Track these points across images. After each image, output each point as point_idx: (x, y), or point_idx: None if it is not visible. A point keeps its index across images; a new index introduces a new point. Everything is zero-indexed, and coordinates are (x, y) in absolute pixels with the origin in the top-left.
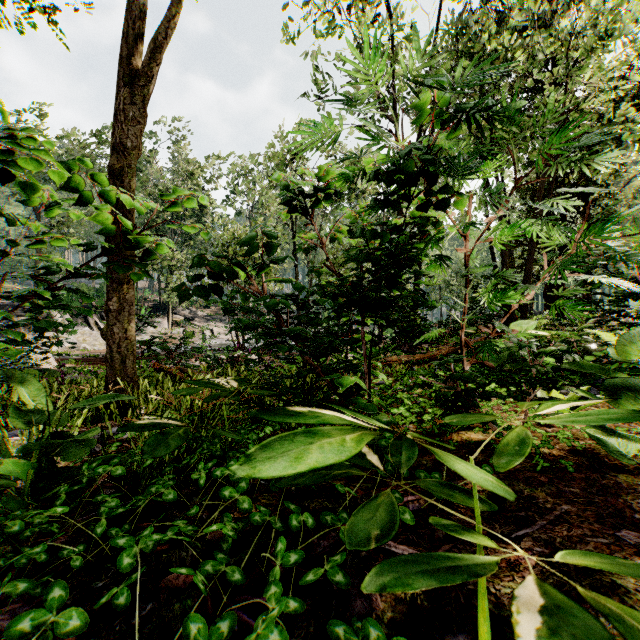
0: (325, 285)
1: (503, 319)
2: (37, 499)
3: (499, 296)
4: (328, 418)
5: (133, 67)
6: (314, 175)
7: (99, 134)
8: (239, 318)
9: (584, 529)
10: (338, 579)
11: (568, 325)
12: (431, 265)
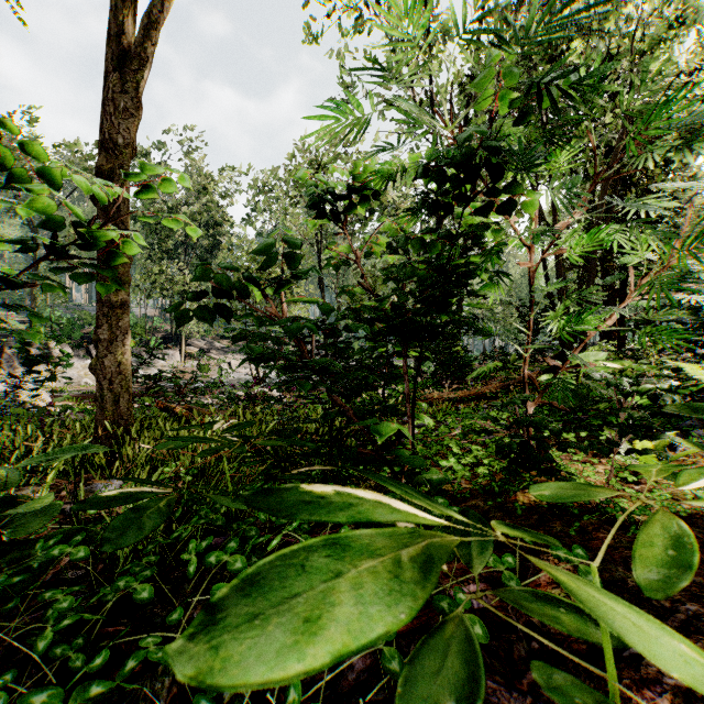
0: (357, 308)
1: (577, 350)
2: None
3: (574, 321)
4: (369, 510)
5: (128, 51)
6: (344, 172)
7: None
8: (247, 348)
9: None
10: None
11: (636, 357)
12: (486, 284)
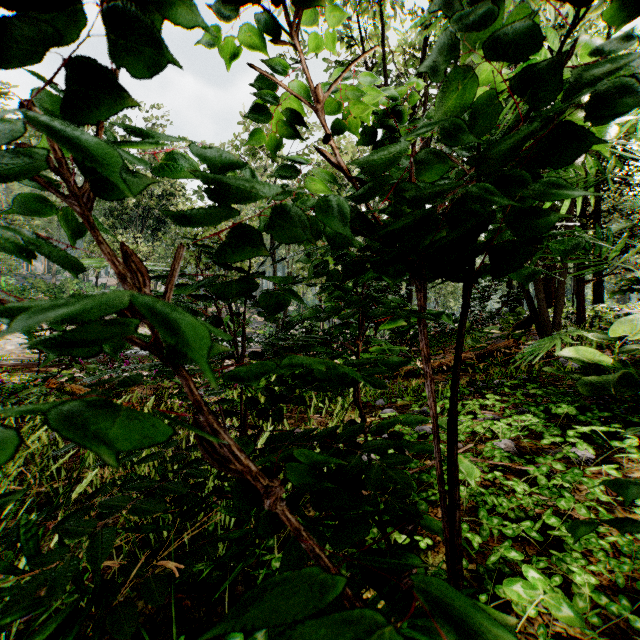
0: None
1: None
2: None
3: None
4: None
5: None
6: None
7: None
8: None
9: None
10: None
11: None
12: None
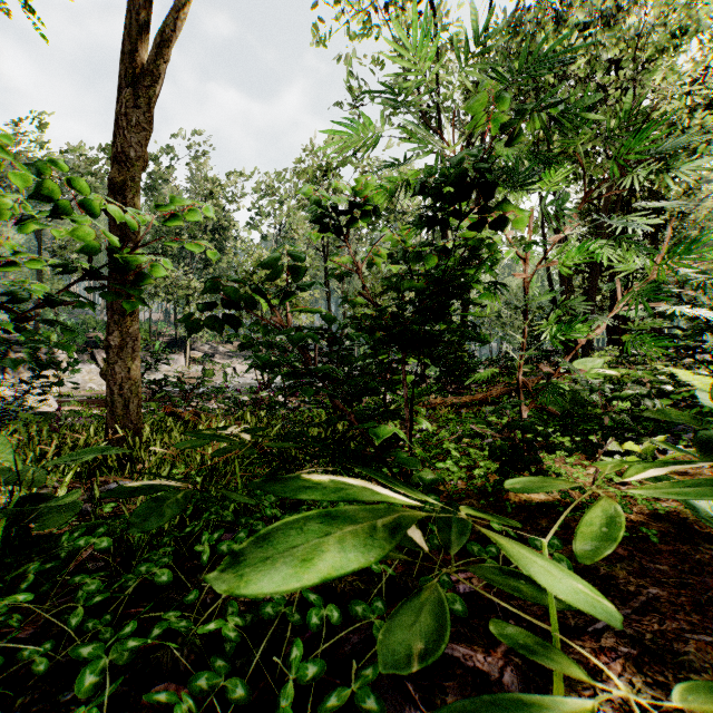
0: (359, 317)
1: (568, 357)
2: (7, 576)
3: (564, 330)
4: (355, 492)
5: (138, 65)
6: (346, 187)
7: (108, 148)
8: (254, 356)
9: (679, 622)
10: (369, 705)
11: (637, 363)
12: (483, 293)
